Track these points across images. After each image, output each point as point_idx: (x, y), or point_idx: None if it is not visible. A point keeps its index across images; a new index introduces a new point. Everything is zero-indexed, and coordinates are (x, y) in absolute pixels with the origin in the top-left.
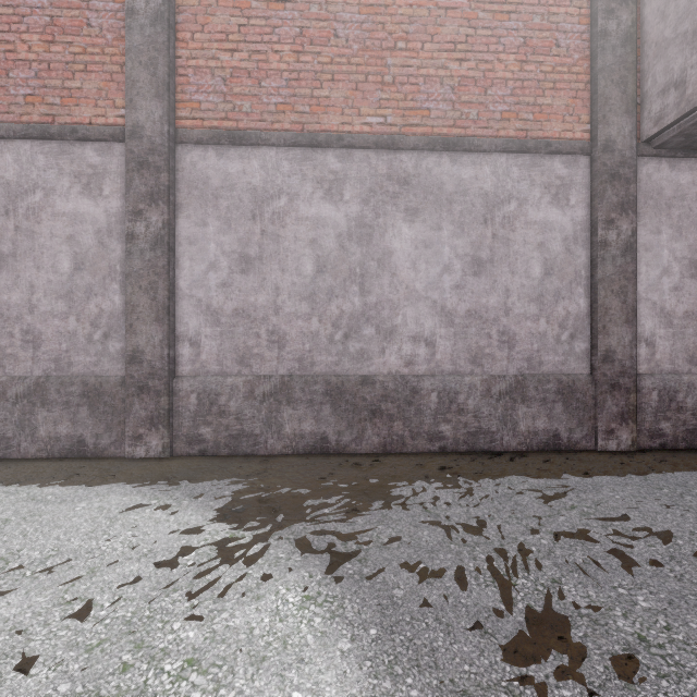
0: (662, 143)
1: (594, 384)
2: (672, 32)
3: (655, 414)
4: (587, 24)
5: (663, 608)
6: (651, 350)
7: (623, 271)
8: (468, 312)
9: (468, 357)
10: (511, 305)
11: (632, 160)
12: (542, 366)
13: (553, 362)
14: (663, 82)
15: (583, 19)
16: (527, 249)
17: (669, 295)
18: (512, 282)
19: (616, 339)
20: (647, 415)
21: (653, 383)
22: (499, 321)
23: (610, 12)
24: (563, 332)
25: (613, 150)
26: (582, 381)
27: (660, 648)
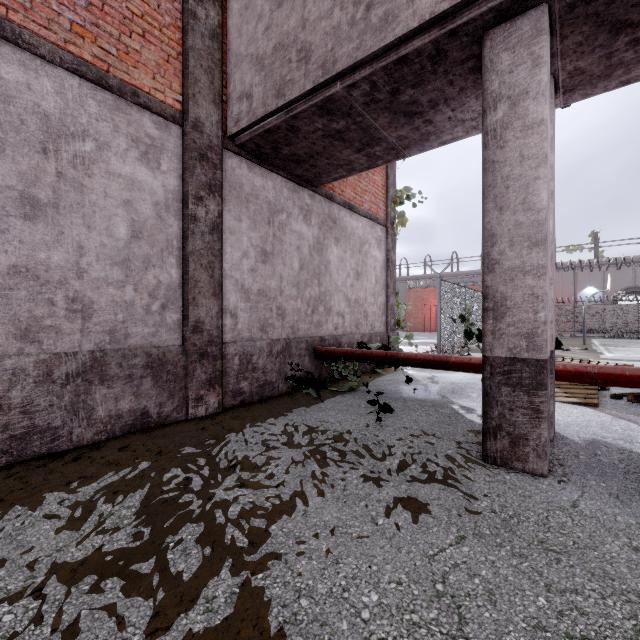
0: (241, 144)
1: (185, 355)
2: (245, 50)
3: (237, 376)
4: None
5: None
6: (235, 320)
7: (211, 248)
8: (14, 267)
9: (14, 331)
10: (87, 266)
11: (218, 148)
12: (130, 339)
13: (143, 334)
14: (240, 90)
15: None
16: (110, 204)
17: (248, 275)
18: (88, 238)
19: (206, 310)
20: (231, 378)
21: (236, 350)
22: (68, 285)
23: None
24: (154, 302)
25: (203, 132)
26: (173, 353)
27: None
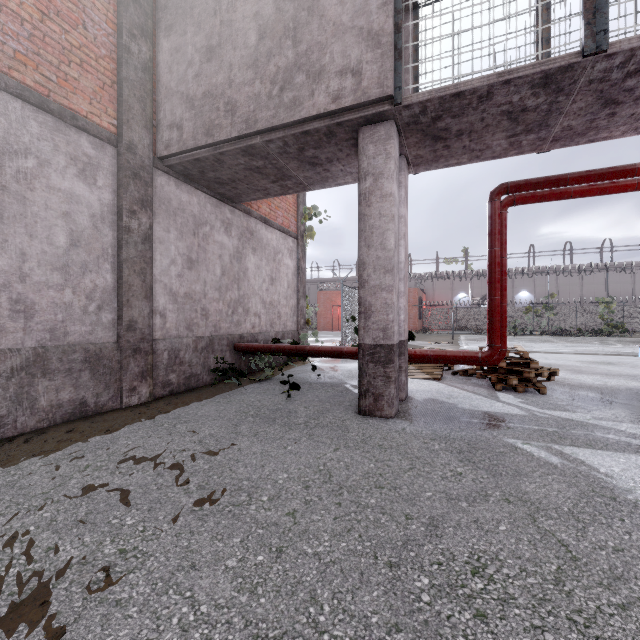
0: (171, 165)
1: (120, 351)
2: (176, 86)
3: (166, 369)
4: (114, 30)
5: (144, 516)
6: (164, 320)
7: (144, 256)
8: None
9: None
10: (29, 271)
11: (150, 168)
12: (69, 336)
13: (81, 332)
14: (171, 120)
15: (110, 22)
16: (50, 215)
17: (175, 280)
18: (30, 246)
19: (138, 311)
20: (161, 371)
21: (165, 346)
22: (12, 288)
23: (133, 36)
24: (91, 304)
25: (136, 153)
26: (109, 349)
27: (135, 550)
